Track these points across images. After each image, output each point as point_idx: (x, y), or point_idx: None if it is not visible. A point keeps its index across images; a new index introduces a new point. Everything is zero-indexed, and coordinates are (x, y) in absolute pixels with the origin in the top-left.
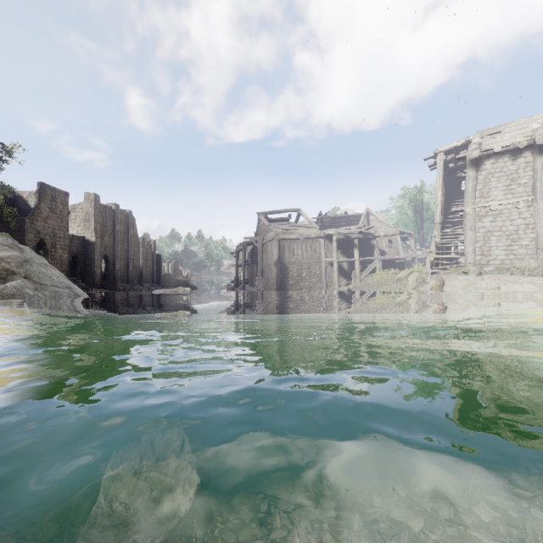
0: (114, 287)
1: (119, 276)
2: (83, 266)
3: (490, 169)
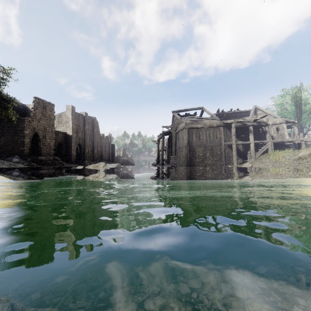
0: (83, 163)
1: (87, 156)
2: (65, 150)
3: None
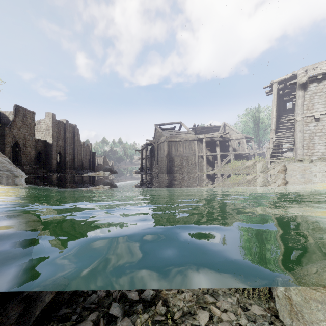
0: (65, 172)
1: (68, 165)
2: (45, 159)
3: (314, 90)
